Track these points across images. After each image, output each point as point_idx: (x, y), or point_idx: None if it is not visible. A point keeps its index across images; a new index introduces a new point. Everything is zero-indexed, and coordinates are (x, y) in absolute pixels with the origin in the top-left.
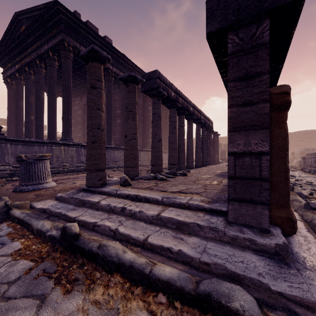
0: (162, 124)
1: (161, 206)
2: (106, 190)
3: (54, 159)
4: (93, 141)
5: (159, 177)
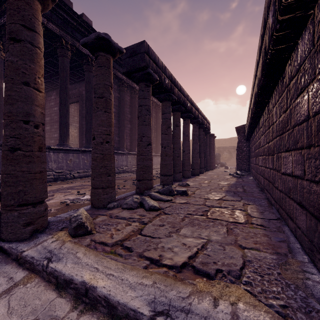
0: (152, 124)
1: None
2: (29, 257)
3: None
4: (12, 148)
5: (148, 204)
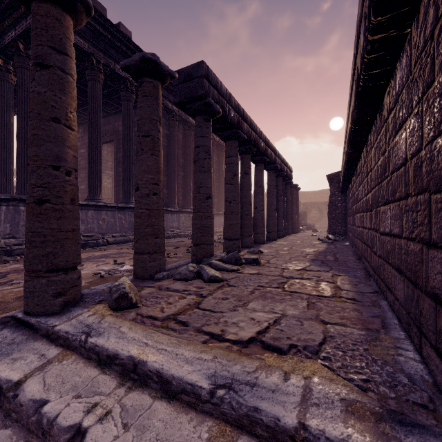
0: (213, 171)
1: (207, 423)
2: (63, 331)
3: (21, 228)
4: (39, 199)
5: (207, 273)
